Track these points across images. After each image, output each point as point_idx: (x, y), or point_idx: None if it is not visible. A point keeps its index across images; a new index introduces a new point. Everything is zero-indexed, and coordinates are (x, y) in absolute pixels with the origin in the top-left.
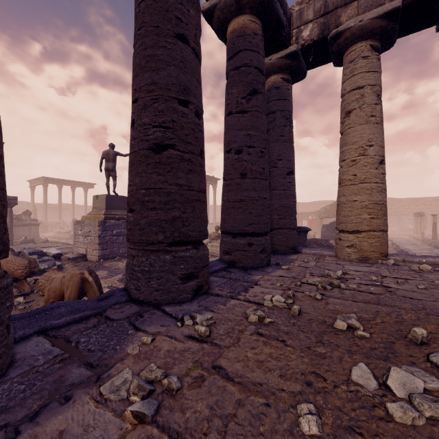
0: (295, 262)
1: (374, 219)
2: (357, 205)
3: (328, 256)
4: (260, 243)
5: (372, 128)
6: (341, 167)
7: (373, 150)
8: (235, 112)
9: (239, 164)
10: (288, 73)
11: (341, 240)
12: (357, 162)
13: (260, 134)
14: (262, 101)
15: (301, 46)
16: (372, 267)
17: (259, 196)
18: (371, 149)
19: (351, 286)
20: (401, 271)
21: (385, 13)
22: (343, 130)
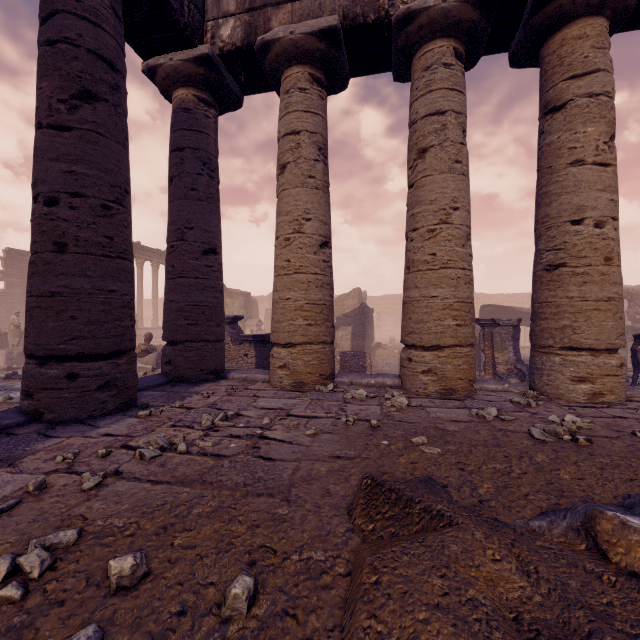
0: (188, 398)
1: (312, 327)
2: (290, 305)
3: (260, 383)
4: (98, 372)
5: (310, 194)
6: (276, 248)
7: (311, 226)
8: (47, 126)
9: (50, 226)
10: (206, 90)
11: (273, 357)
12: (292, 241)
13: (100, 174)
14: (108, 115)
15: (219, 50)
16: (295, 399)
17: (96, 287)
18: (309, 225)
19: (202, 444)
20: (326, 402)
21: (320, 30)
22: (278, 193)
